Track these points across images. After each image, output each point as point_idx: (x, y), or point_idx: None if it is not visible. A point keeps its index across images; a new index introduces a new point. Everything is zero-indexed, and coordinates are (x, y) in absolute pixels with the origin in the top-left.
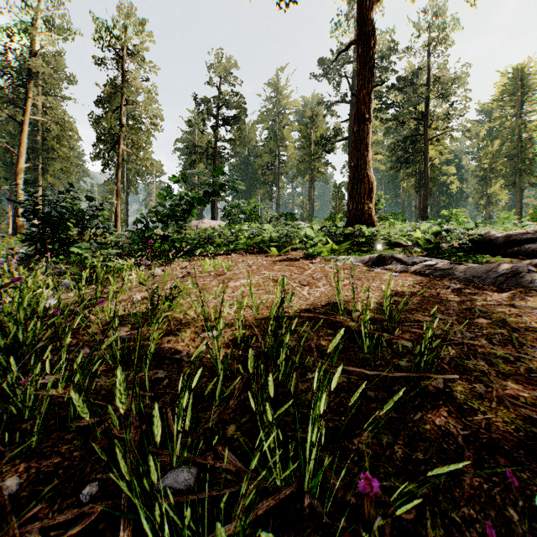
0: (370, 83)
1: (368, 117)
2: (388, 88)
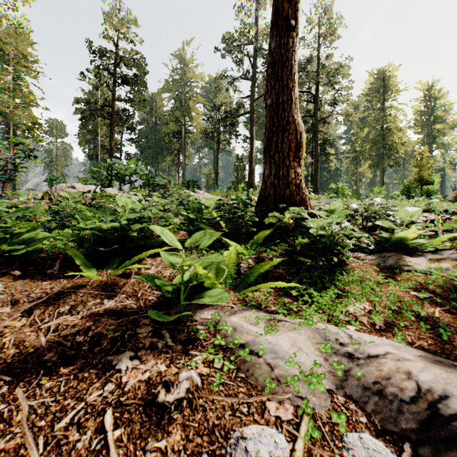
0: None
1: (295, 24)
2: None
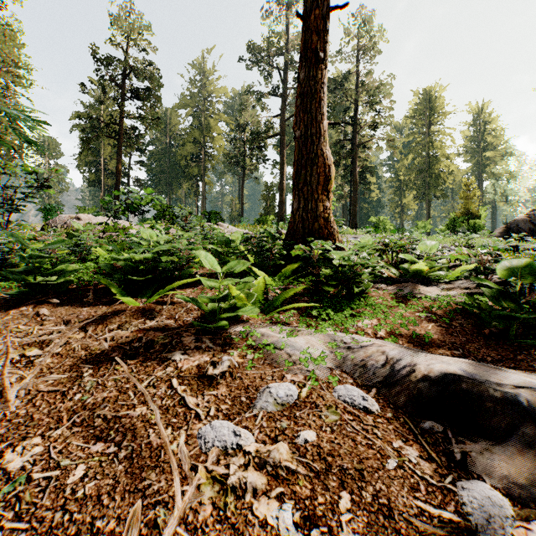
0: (326, 1)
1: (324, 56)
2: None
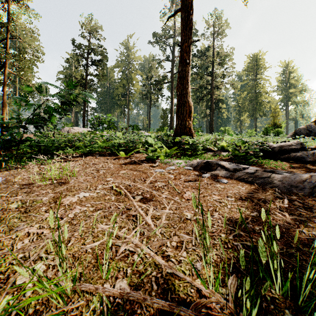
0: (190, 39)
1: (189, 61)
2: (193, 55)
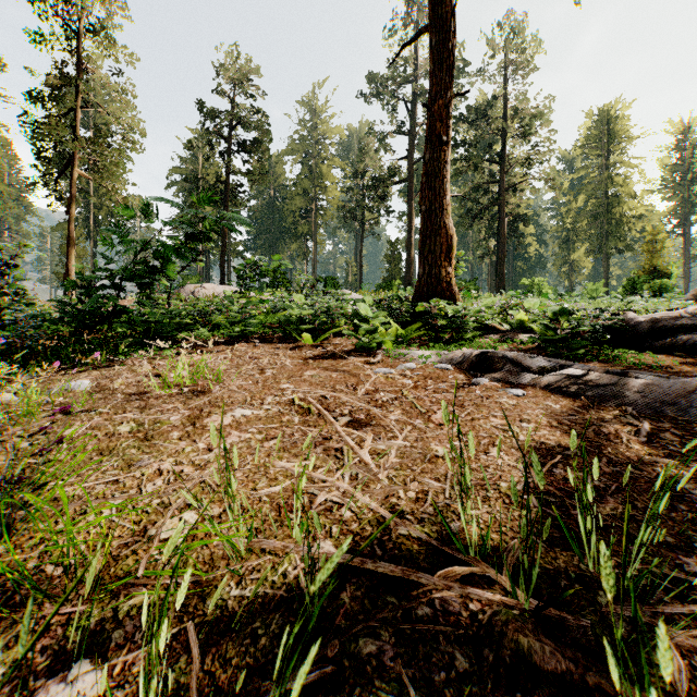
0: (449, 90)
1: (446, 139)
2: (457, 120)
